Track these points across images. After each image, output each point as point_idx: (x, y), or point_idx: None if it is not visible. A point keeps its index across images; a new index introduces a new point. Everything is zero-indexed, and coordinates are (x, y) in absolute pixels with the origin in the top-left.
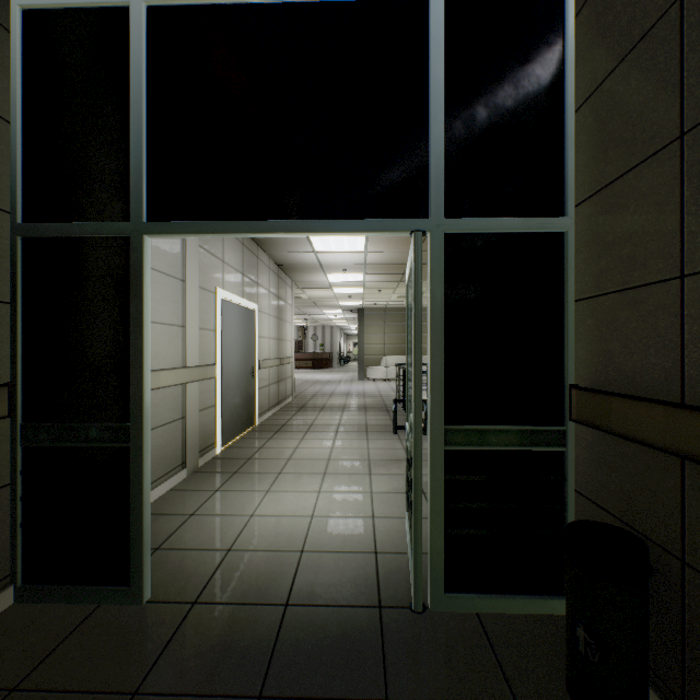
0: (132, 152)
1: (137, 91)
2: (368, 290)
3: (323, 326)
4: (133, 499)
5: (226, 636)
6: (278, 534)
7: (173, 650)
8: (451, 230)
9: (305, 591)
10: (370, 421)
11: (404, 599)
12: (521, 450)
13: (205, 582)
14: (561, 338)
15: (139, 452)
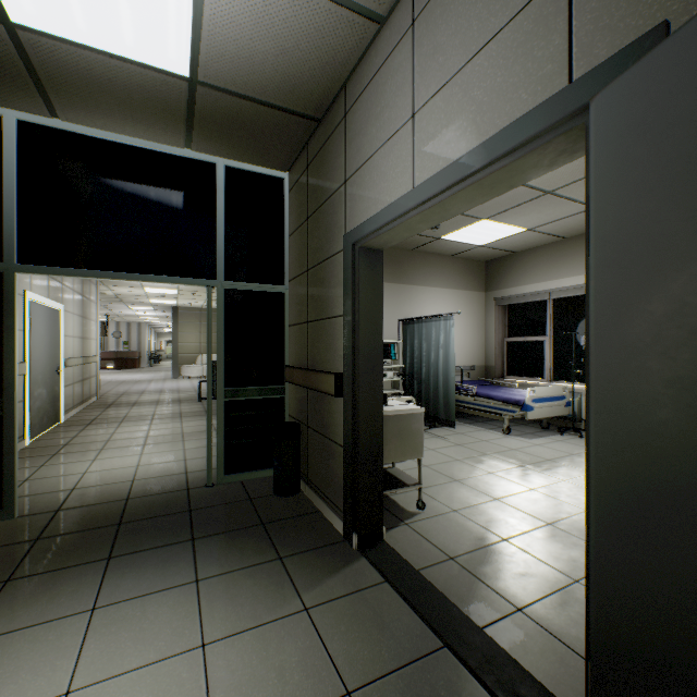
0: (6, 216)
1: (10, 176)
2: (183, 292)
3: (128, 322)
4: (7, 449)
5: (90, 514)
6: (112, 477)
7: (54, 525)
8: (228, 287)
9: (140, 493)
10: (184, 410)
11: (203, 484)
12: (265, 398)
13: (61, 503)
14: (284, 343)
15: (12, 417)
